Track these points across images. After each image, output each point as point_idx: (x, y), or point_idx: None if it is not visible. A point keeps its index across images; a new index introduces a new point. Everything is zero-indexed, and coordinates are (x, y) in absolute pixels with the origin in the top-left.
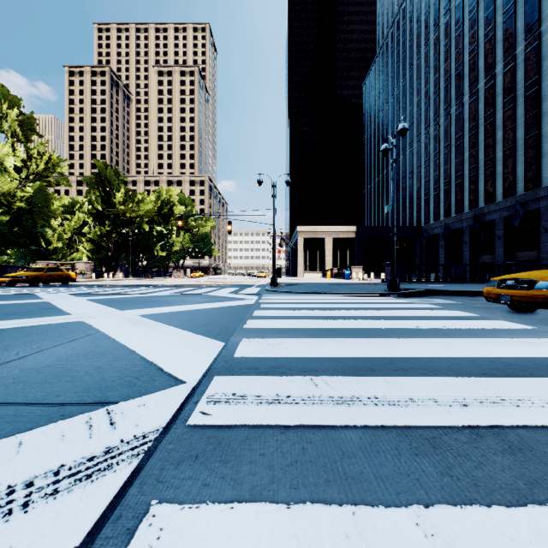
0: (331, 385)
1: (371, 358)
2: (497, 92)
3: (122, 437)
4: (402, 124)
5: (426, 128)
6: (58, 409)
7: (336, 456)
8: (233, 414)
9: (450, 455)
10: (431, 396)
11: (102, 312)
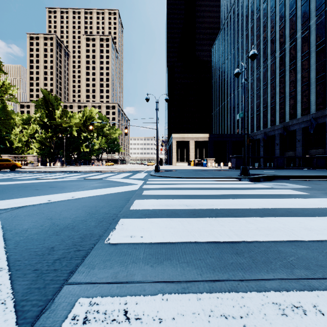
0: None
1: None
2: (298, 49)
3: None
4: (253, 50)
5: (252, 73)
6: None
7: None
8: None
9: None
10: None
11: None
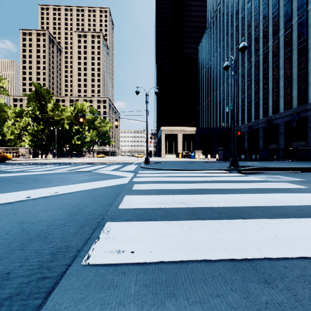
0: None
1: None
2: (280, 47)
3: None
4: (243, 43)
5: (237, 69)
6: None
7: None
8: None
9: None
10: None
11: None
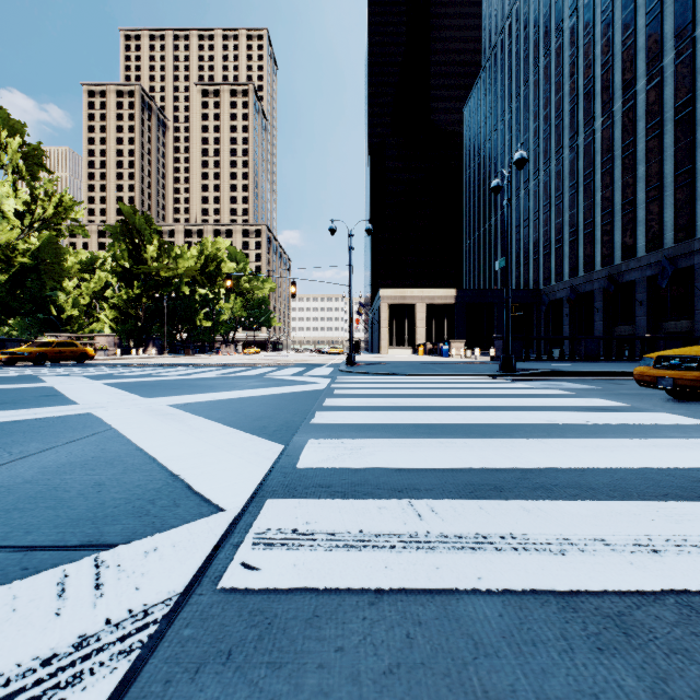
0: (442, 515)
1: (493, 469)
2: (639, 115)
3: (108, 615)
4: (520, 153)
5: (546, 162)
6: (21, 557)
7: (466, 654)
8: (293, 568)
9: (657, 650)
10: (596, 533)
11: (120, 400)
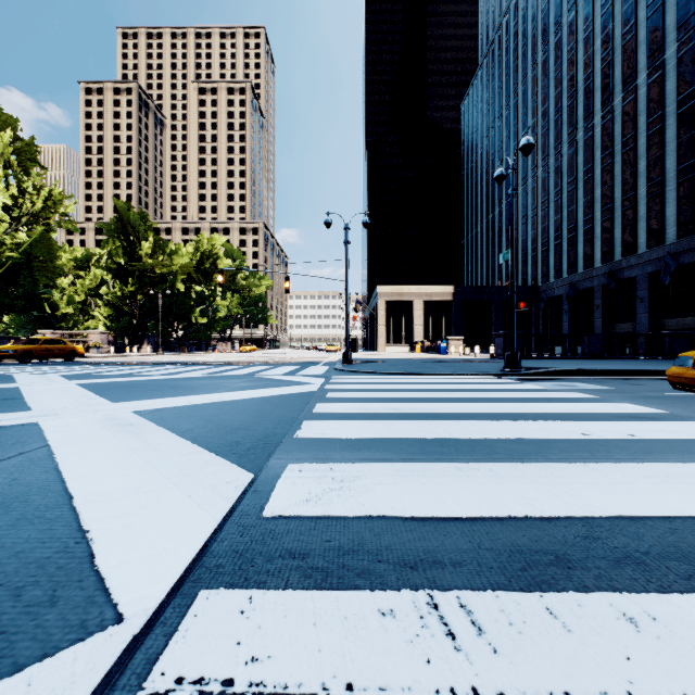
0: (491, 635)
1: (542, 518)
2: (640, 109)
3: None
4: (526, 138)
5: (545, 158)
6: None
7: None
8: None
9: None
10: None
11: (82, 405)
